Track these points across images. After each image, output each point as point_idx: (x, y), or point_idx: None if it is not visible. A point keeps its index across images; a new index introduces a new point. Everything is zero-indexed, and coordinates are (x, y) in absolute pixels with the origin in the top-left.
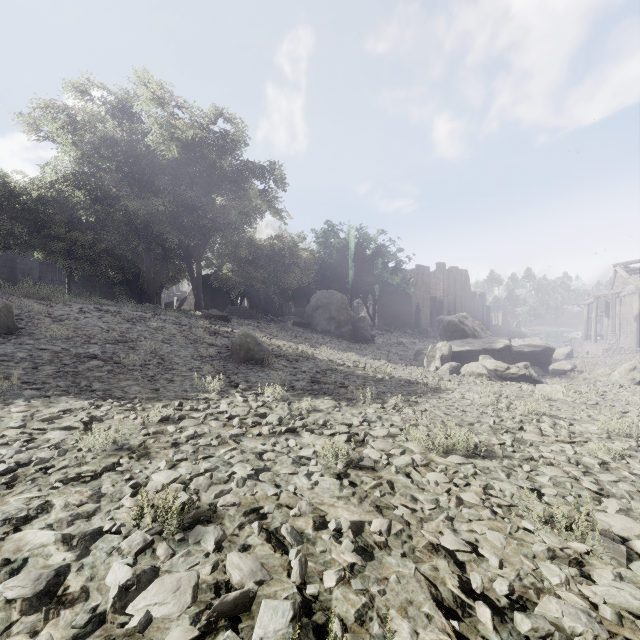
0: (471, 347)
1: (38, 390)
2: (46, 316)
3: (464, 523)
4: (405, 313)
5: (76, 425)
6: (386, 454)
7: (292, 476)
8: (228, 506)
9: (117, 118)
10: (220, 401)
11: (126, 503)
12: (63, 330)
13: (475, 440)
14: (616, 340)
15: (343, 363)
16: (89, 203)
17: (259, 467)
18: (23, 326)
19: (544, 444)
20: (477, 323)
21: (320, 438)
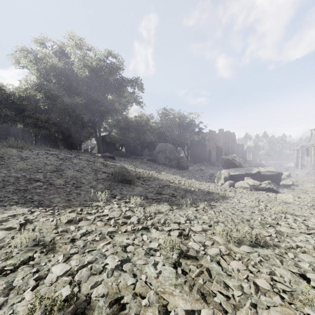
0: (239, 172)
1: (1, 201)
2: (18, 157)
3: (264, 310)
4: (203, 154)
5: (15, 226)
6: (202, 245)
7: (144, 266)
8: (98, 297)
9: (58, 56)
10: (105, 207)
11: (26, 296)
12: (24, 165)
13: (253, 233)
14: (312, 168)
15: (173, 181)
16: (44, 99)
17: (123, 258)
18: (3, 163)
19: (294, 235)
20: (241, 159)
21: (162, 233)
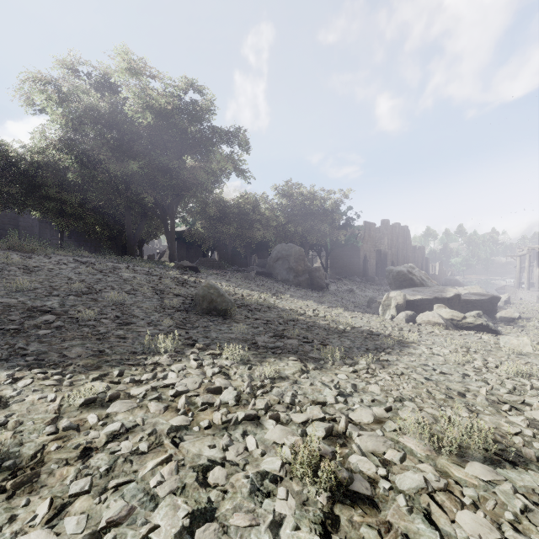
0: (423, 296)
1: None
2: (19, 267)
3: None
4: (354, 264)
5: None
6: (381, 462)
7: (249, 531)
8: None
9: (101, 91)
10: (170, 366)
11: None
12: (24, 282)
13: (483, 426)
14: None
15: (303, 312)
16: (76, 167)
17: (198, 506)
18: None
19: None
20: (423, 273)
21: (288, 431)
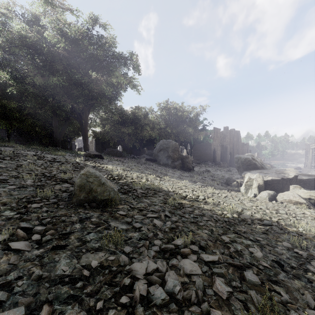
0: (273, 177)
1: None
2: None
3: None
4: (207, 153)
5: None
6: None
7: None
8: None
9: (32, 27)
10: None
11: None
12: None
13: None
14: None
15: (185, 195)
16: (14, 82)
17: None
18: None
19: None
20: (259, 159)
21: None
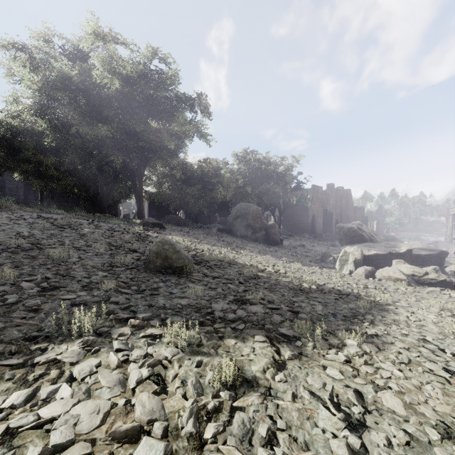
0: (378, 251)
1: None
2: None
3: None
4: (303, 222)
5: None
6: None
7: None
8: None
9: (74, 62)
10: (75, 366)
11: None
12: None
13: None
14: None
15: (264, 268)
16: (52, 132)
17: None
18: None
19: None
20: (370, 229)
21: None
